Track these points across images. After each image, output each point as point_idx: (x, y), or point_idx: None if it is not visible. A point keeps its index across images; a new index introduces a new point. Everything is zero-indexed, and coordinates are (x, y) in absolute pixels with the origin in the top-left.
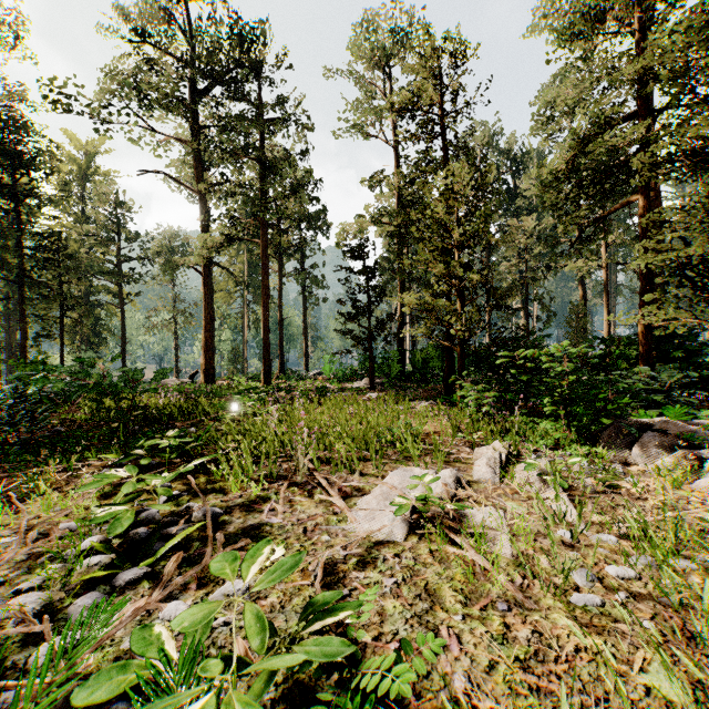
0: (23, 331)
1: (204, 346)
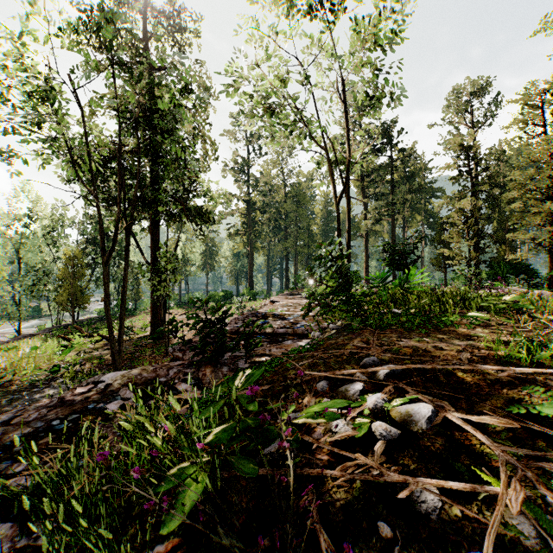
0: (296, 265)
1: (365, 269)
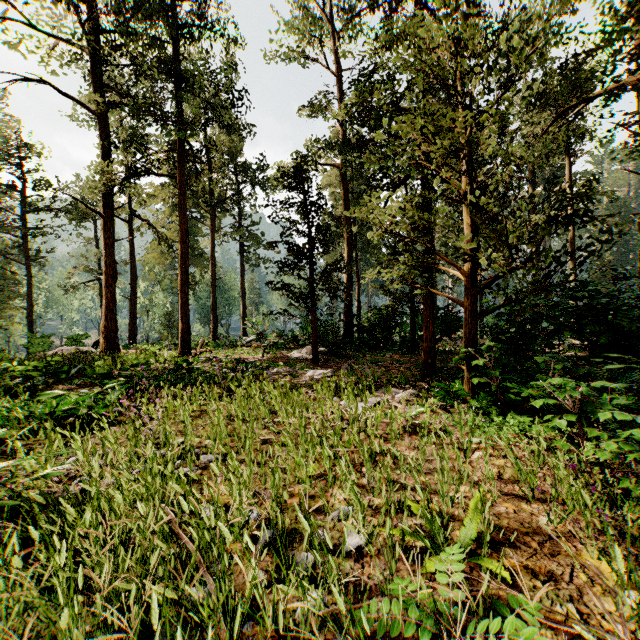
0: None
1: (103, 306)
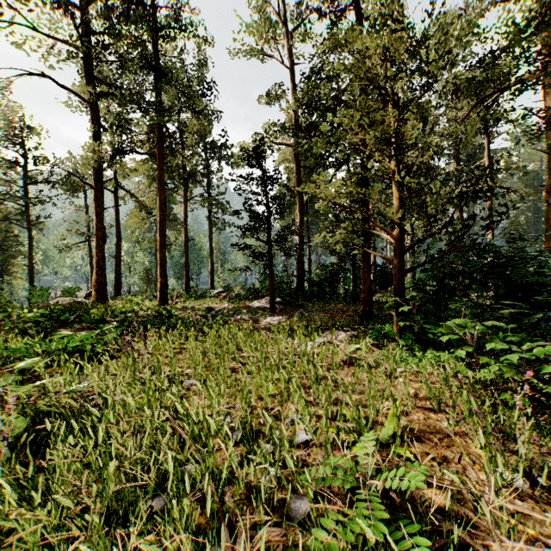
0: None
1: (95, 263)
